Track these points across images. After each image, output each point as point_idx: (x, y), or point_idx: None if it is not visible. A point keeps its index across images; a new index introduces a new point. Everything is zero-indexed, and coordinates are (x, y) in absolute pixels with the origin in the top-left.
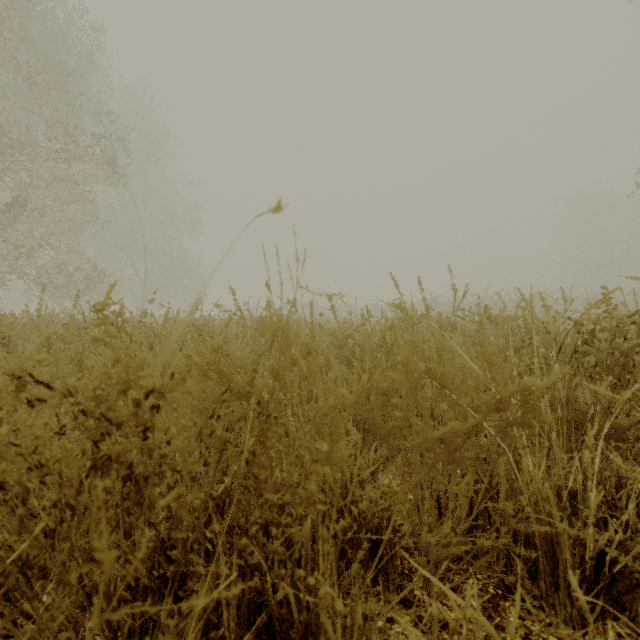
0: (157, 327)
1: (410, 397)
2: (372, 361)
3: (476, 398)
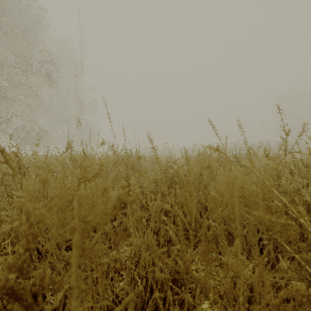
0: (40, 162)
1: (225, 228)
2: (189, 192)
3: (283, 228)
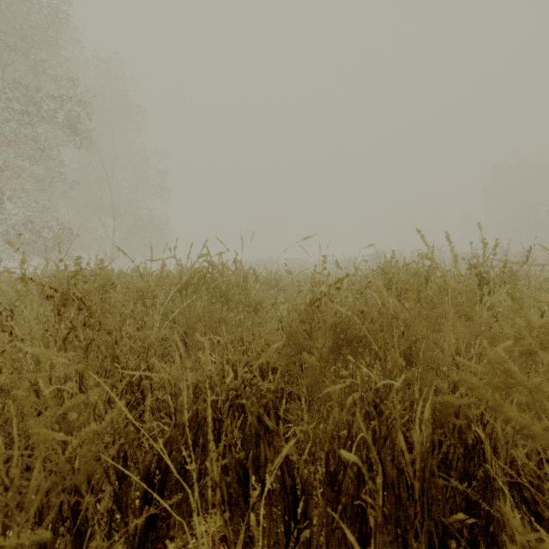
0: None
1: None
2: None
3: None
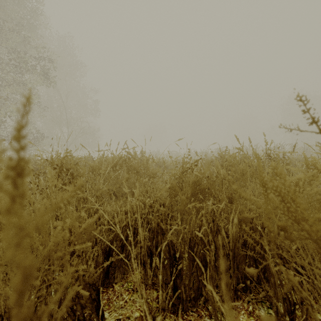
0: None
1: None
2: None
3: None
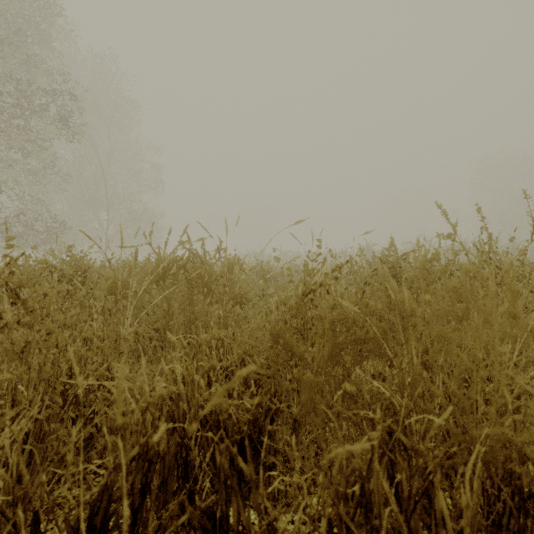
0: None
1: None
2: None
3: None
